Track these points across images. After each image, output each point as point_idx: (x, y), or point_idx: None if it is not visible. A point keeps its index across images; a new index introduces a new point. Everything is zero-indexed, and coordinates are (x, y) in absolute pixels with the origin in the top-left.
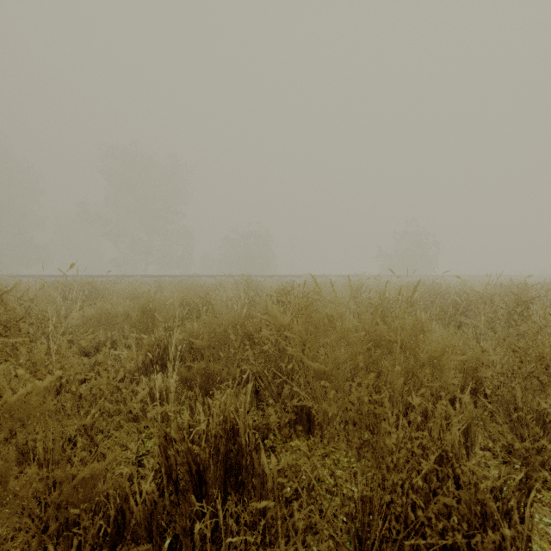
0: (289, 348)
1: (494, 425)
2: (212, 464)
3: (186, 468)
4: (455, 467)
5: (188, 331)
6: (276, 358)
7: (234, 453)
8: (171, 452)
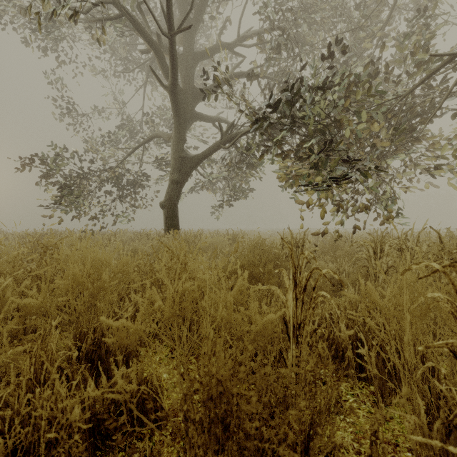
0: None
1: None
2: None
3: None
4: None
5: None
6: None
7: None
8: None
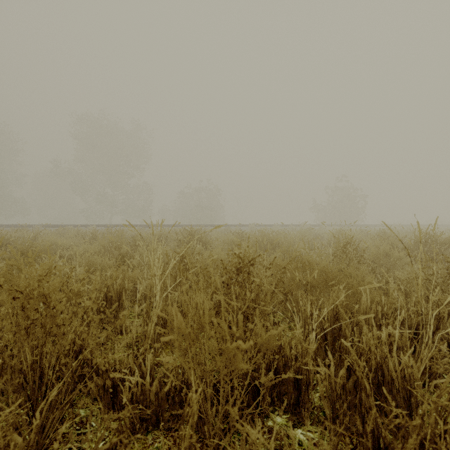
0: None
1: None
2: None
3: None
4: None
5: None
6: None
7: None
8: None
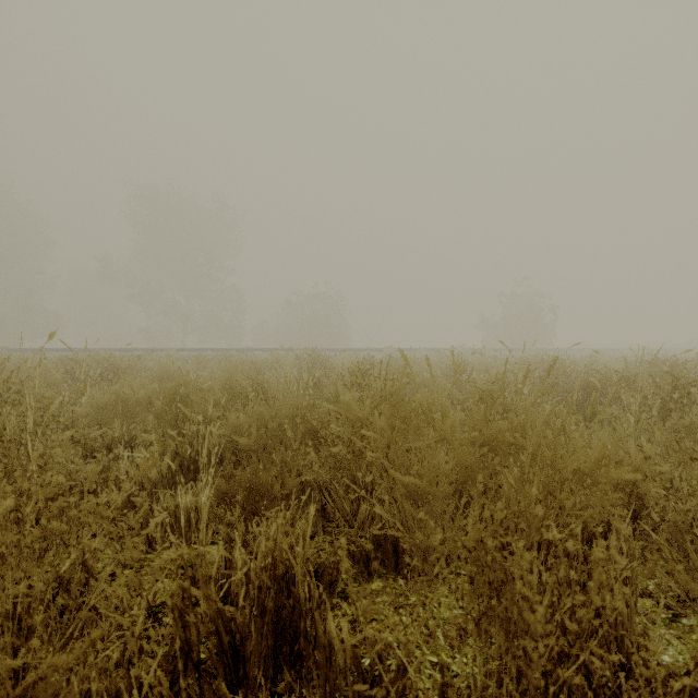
0: (369, 452)
1: (693, 586)
2: (254, 631)
3: (214, 641)
4: (630, 651)
5: (230, 424)
6: (350, 464)
7: (288, 610)
8: (191, 619)
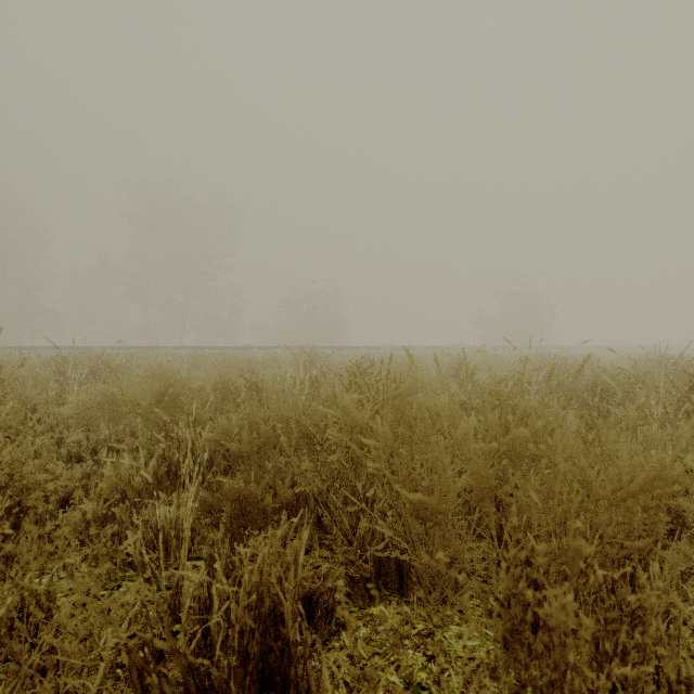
0: (370, 463)
1: None
2: (235, 685)
3: None
4: None
5: (221, 427)
6: (349, 473)
7: (277, 654)
8: (153, 680)
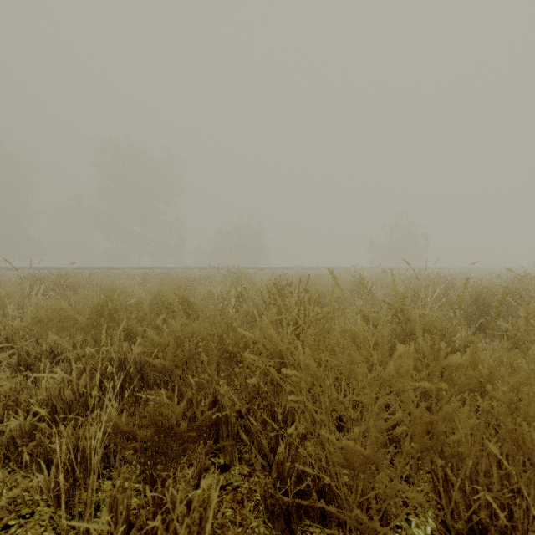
0: (292, 396)
1: None
2: None
3: None
4: None
5: (150, 341)
6: (268, 394)
7: None
8: None
